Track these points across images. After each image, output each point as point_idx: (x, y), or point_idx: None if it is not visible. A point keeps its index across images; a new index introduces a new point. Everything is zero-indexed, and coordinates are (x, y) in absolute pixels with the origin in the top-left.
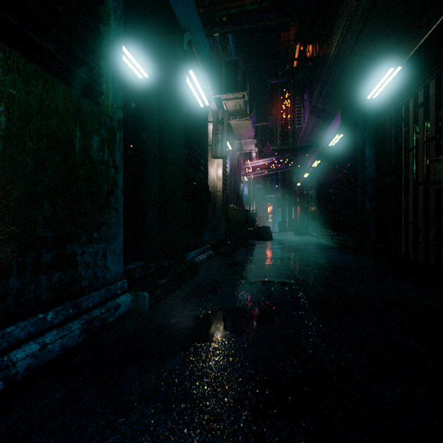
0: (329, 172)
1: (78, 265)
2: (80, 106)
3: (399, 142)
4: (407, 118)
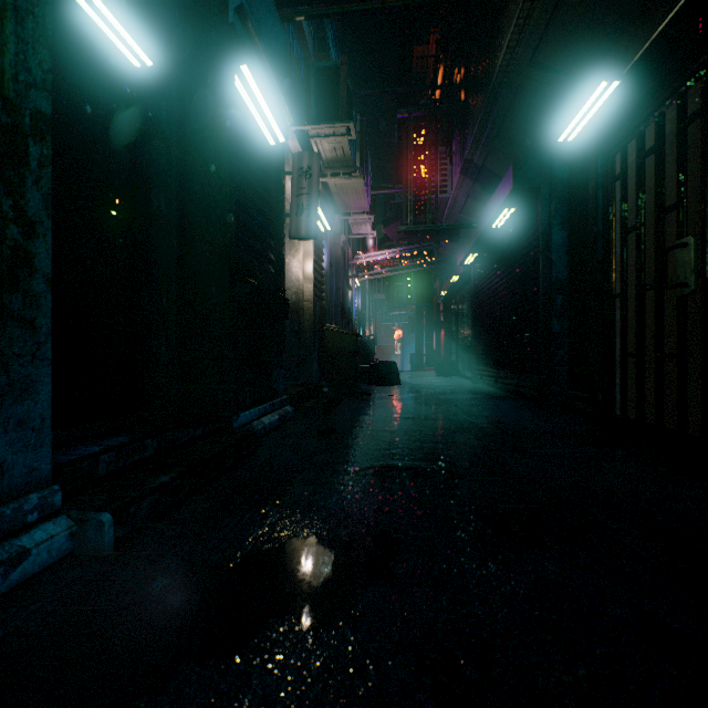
0: (492, 272)
1: None
2: None
3: (610, 218)
4: (625, 175)
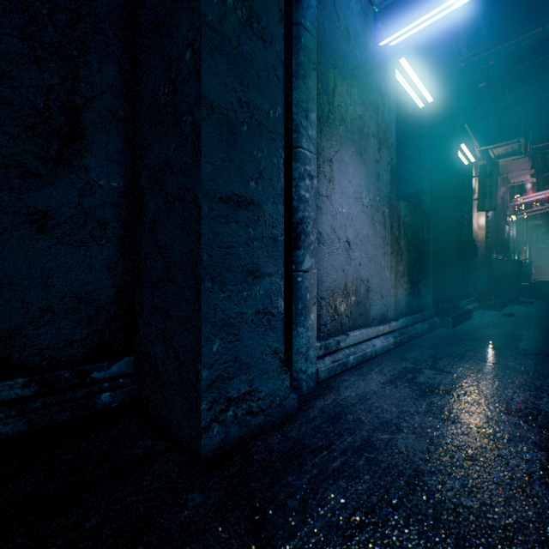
0: None
1: (421, 296)
2: (421, 216)
3: None
4: None
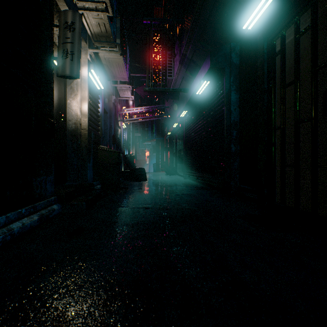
0: (195, 120)
1: None
2: None
3: (273, 79)
4: (283, 51)
